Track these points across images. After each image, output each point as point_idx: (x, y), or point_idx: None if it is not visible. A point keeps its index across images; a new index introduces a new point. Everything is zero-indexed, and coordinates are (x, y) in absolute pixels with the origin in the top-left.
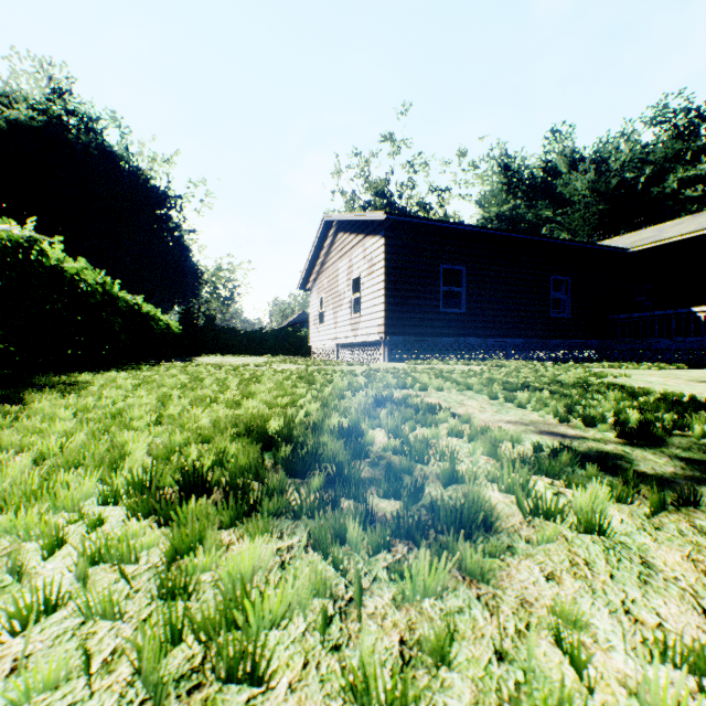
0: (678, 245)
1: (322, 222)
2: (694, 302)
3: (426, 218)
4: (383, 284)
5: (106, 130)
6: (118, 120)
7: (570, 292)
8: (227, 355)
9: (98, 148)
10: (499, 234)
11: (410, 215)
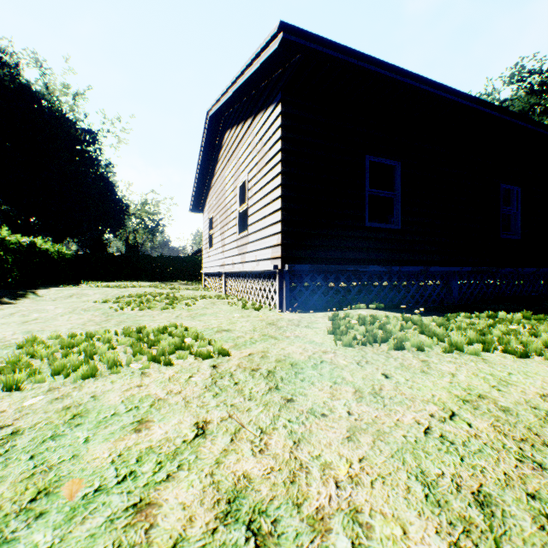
0: None
1: (206, 121)
2: None
3: (355, 52)
4: (279, 178)
5: (20, 64)
6: (39, 61)
7: (520, 207)
8: (120, 281)
9: (13, 82)
10: (460, 103)
11: (328, 39)
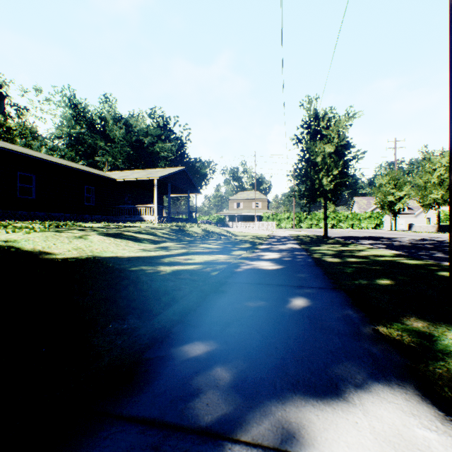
0: (135, 181)
1: None
2: (147, 203)
3: (8, 148)
4: None
5: None
6: None
7: (95, 194)
8: None
9: None
10: (54, 163)
11: None
